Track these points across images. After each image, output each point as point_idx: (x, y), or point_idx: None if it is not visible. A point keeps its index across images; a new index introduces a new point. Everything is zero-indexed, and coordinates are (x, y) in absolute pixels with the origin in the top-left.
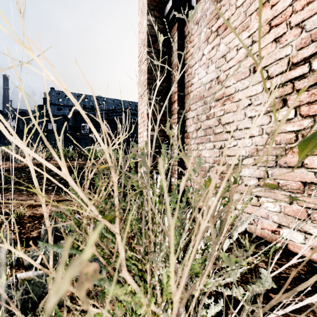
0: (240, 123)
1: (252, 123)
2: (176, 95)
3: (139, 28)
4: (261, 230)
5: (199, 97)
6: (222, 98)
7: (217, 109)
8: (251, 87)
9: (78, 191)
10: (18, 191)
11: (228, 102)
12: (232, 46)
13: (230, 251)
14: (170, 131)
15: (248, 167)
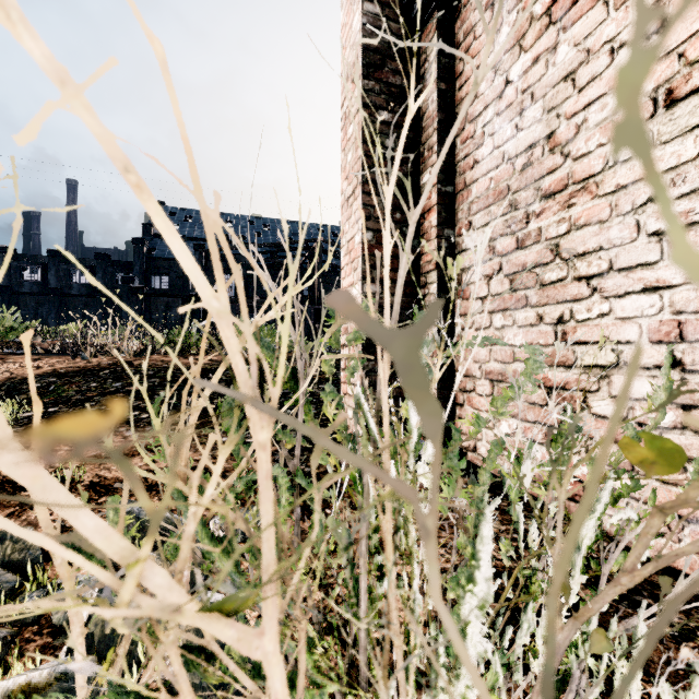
0: (622, 252)
1: (662, 249)
2: (433, 193)
3: (344, 39)
4: (695, 555)
5: (497, 193)
6: (563, 190)
7: (548, 220)
8: (660, 150)
9: (67, 511)
10: None
11: (583, 199)
12: (594, 44)
13: (608, 618)
14: (449, 261)
15: (648, 373)
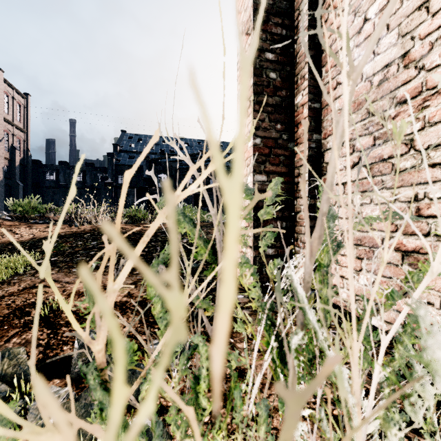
0: None
1: None
2: (305, 108)
3: (239, 7)
4: None
5: (356, 104)
6: (417, 96)
7: None
8: None
9: None
10: (67, 268)
11: (437, 101)
12: None
13: None
14: (393, 125)
15: None
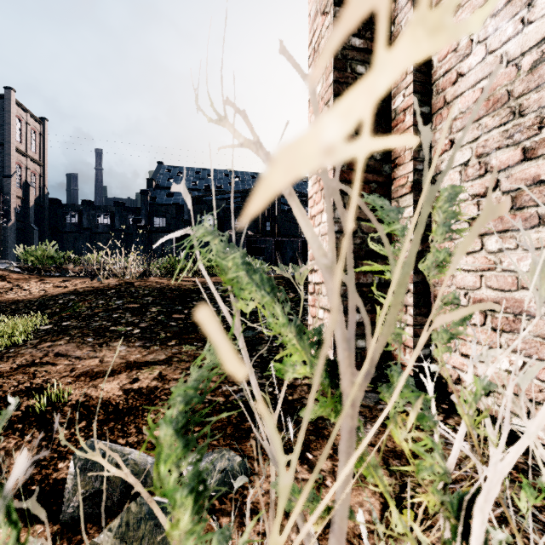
0: None
1: None
2: (407, 114)
3: None
4: None
5: (491, 102)
6: None
7: None
8: None
9: None
10: (80, 337)
11: None
12: None
13: None
14: None
15: None
